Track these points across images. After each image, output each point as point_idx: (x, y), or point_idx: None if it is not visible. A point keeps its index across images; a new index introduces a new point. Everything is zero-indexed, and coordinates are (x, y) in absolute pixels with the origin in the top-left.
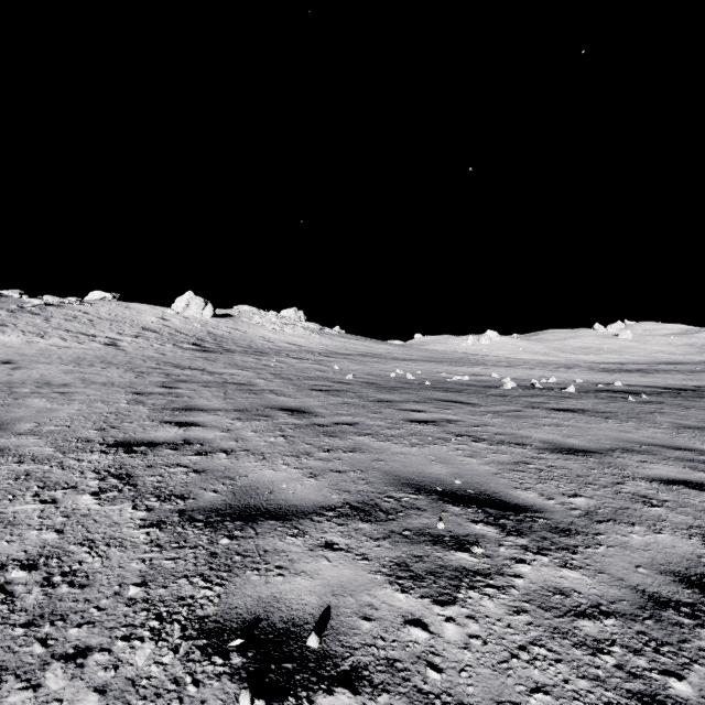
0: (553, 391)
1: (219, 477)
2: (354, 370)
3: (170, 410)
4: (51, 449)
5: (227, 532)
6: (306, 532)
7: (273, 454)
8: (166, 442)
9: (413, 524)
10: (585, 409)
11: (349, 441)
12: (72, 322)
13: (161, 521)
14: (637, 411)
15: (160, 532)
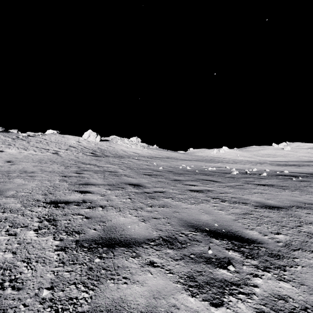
0: (256, 175)
1: (97, 221)
2: (163, 165)
3: (78, 184)
4: (19, 205)
5: (99, 254)
6: (140, 255)
7: (124, 208)
8: (74, 201)
9: (195, 250)
10: (273, 184)
11: (161, 201)
12: (39, 143)
13: (66, 247)
14: (298, 185)
15: (64, 254)
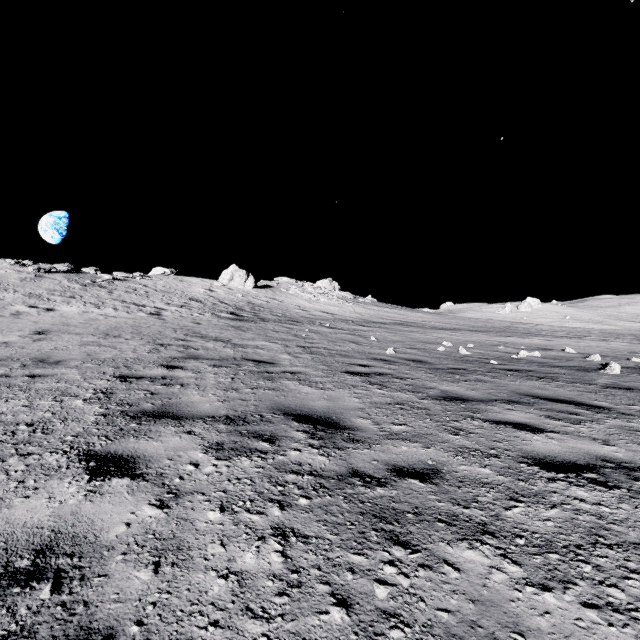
0: None
1: None
2: (393, 342)
3: (128, 417)
4: None
5: None
6: None
7: None
8: None
9: None
10: None
11: (451, 578)
12: (130, 293)
13: None
14: None
15: None
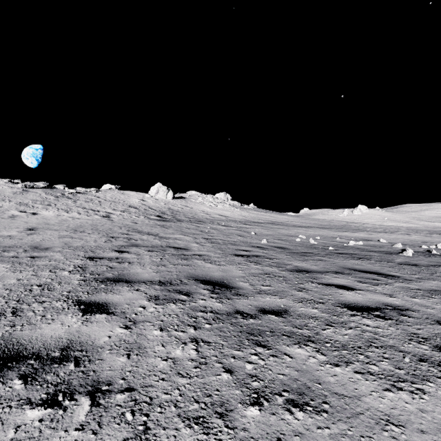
0: None
1: None
2: (266, 235)
3: (99, 281)
4: None
5: None
6: None
7: (166, 410)
8: (38, 352)
9: None
10: None
11: (287, 361)
12: (88, 202)
13: None
14: None
15: None
